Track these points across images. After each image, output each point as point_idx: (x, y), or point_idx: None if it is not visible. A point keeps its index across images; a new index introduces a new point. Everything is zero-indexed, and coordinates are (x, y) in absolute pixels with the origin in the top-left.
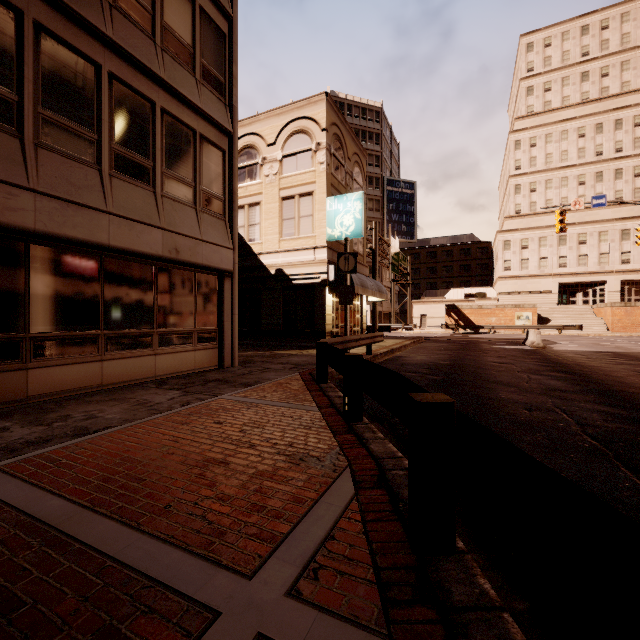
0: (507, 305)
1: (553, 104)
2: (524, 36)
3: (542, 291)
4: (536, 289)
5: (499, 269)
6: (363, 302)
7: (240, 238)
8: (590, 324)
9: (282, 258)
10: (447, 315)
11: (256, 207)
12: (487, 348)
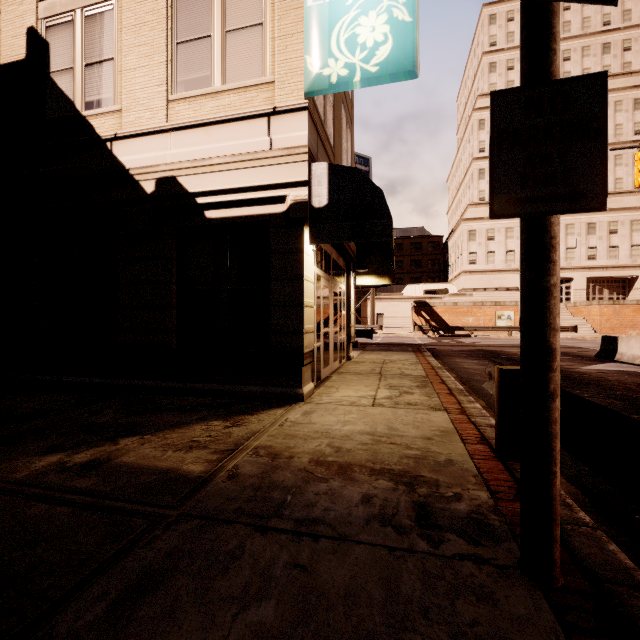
0: (486, 302)
1: (516, 84)
2: (487, 6)
3: (509, 288)
4: (503, 285)
5: (464, 262)
6: (351, 286)
7: (61, 101)
8: (574, 325)
9: (175, 147)
10: (416, 314)
11: (104, 14)
12: (603, 374)
